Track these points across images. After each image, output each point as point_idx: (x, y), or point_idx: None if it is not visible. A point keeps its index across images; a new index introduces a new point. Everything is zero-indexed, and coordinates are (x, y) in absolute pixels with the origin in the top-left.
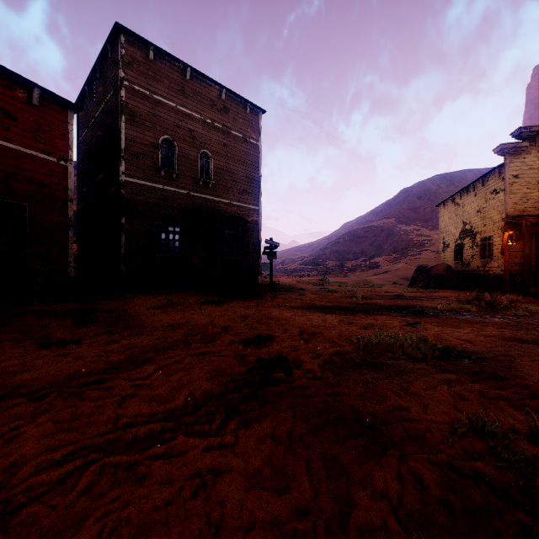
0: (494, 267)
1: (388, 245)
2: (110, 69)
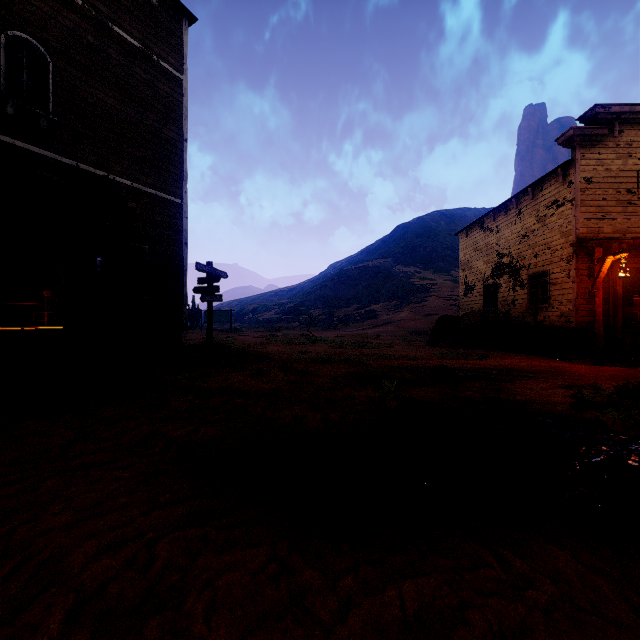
0: (554, 316)
1: (387, 289)
2: None
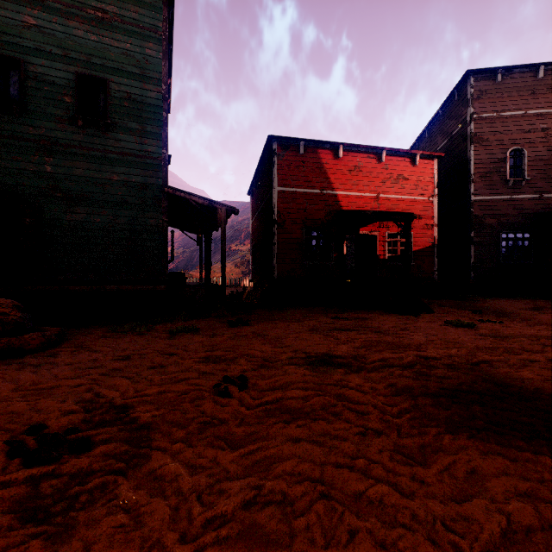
0: None
1: None
2: (456, 109)
